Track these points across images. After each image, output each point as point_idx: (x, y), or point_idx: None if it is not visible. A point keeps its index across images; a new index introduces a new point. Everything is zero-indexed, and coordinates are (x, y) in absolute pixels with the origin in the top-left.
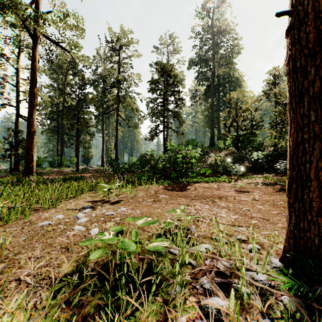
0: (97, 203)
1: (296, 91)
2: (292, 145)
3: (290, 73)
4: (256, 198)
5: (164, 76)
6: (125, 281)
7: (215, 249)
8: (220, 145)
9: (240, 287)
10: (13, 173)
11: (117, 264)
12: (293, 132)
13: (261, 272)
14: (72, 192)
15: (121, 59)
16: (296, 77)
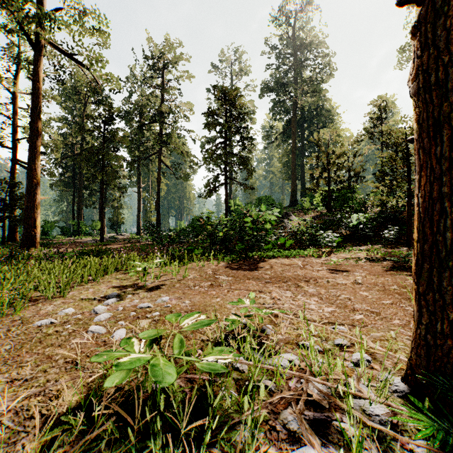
0: (127, 288)
1: (429, 120)
2: (422, 203)
3: (419, 92)
4: (359, 280)
5: (226, 105)
6: (163, 421)
7: (302, 361)
8: (305, 204)
9: (345, 427)
10: (7, 245)
11: (151, 390)
12: (424, 183)
13: (377, 402)
14: (91, 272)
15: (164, 82)
16: (429, 99)
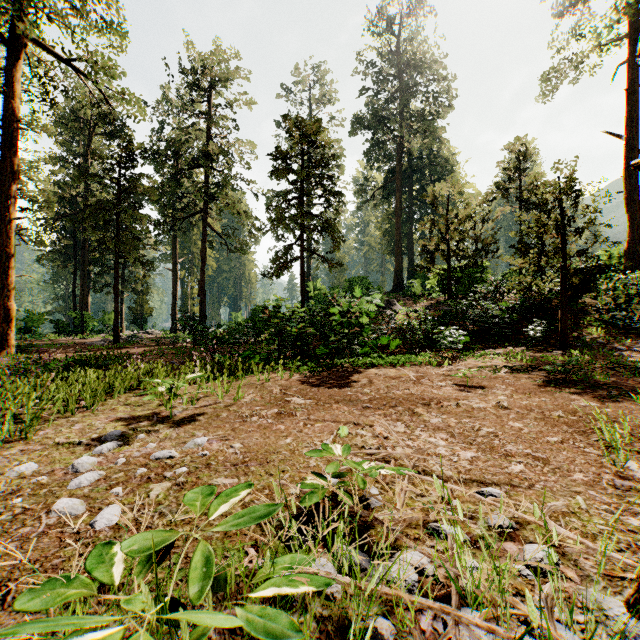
0: (141, 422)
1: None
2: None
3: None
4: (505, 403)
5: (302, 144)
6: None
7: (439, 566)
8: (415, 289)
9: None
10: None
11: None
12: None
13: None
14: None
15: (212, 108)
16: None
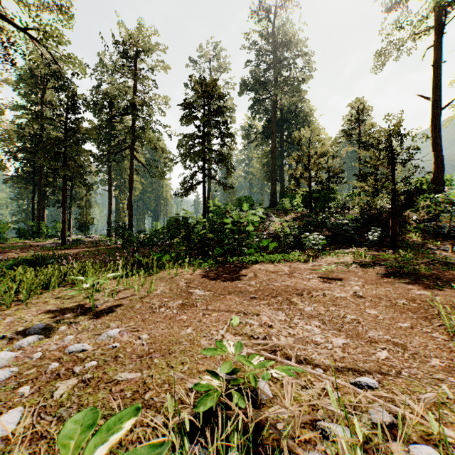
0: (65, 314)
1: None
2: None
3: None
4: (360, 293)
5: (204, 98)
6: None
7: None
8: (286, 205)
9: None
10: None
11: None
12: None
13: None
14: None
15: (137, 71)
16: None
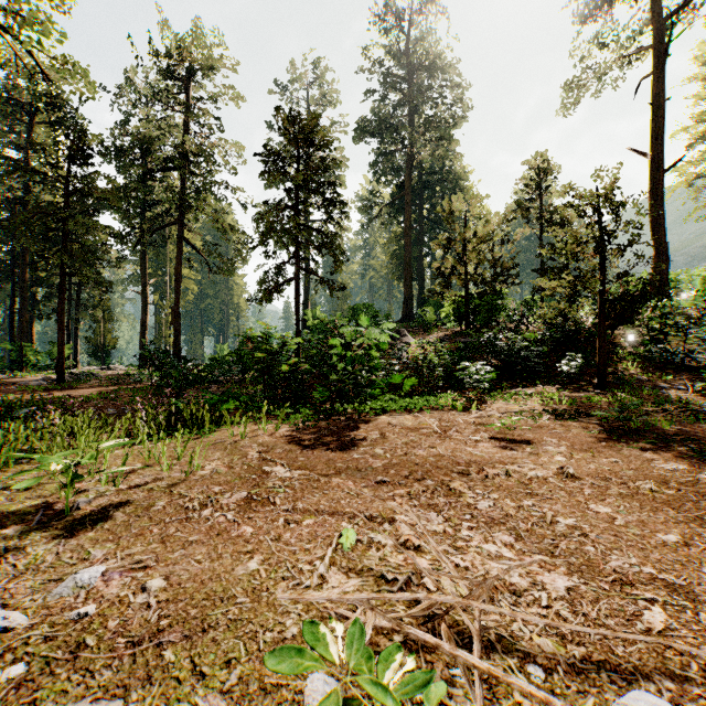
0: (6, 528)
1: None
2: None
3: None
4: (570, 470)
5: (297, 141)
6: None
7: None
8: (428, 318)
9: None
10: None
11: None
12: None
13: None
14: None
15: (189, 99)
16: None
